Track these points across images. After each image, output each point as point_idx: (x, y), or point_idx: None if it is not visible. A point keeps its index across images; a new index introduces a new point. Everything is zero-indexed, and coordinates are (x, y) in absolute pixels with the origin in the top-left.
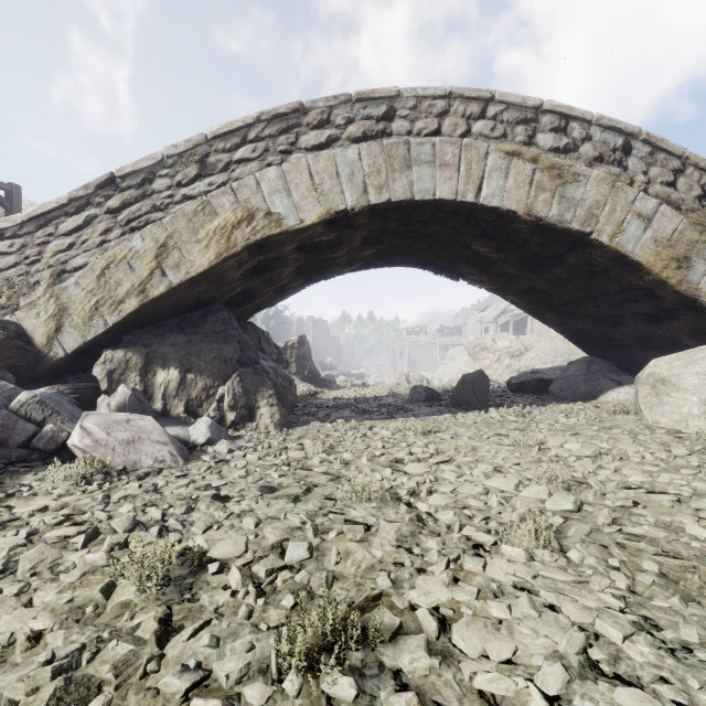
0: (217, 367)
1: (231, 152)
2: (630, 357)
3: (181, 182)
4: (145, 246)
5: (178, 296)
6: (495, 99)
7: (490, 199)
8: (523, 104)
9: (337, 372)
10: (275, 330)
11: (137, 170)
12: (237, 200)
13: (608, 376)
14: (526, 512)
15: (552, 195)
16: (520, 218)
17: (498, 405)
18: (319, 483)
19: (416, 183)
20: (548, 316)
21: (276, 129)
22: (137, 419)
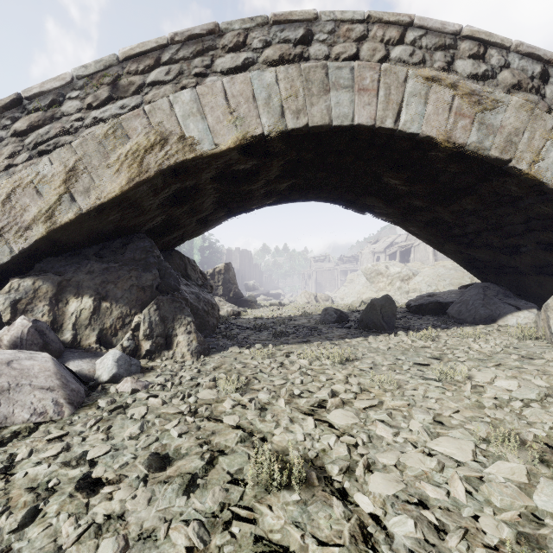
0: (135, 295)
1: (143, 74)
2: (522, 283)
3: (91, 104)
4: (52, 170)
5: (91, 223)
6: (414, 24)
7: (409, 125)
8: (442, 29)
9: (258, 292)
10: (208, 258)
11: (45, 91)
12: (150, 123)
13: (505, 301)
14: (515, 518)
15: (471, 122)
16: (438, 145)
17: (404, 327)
18: (226, 447)
19: (334, 108)
20: (447, 245)
21: (190, 51)
22: (24, 359)
